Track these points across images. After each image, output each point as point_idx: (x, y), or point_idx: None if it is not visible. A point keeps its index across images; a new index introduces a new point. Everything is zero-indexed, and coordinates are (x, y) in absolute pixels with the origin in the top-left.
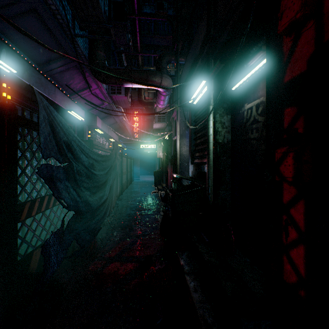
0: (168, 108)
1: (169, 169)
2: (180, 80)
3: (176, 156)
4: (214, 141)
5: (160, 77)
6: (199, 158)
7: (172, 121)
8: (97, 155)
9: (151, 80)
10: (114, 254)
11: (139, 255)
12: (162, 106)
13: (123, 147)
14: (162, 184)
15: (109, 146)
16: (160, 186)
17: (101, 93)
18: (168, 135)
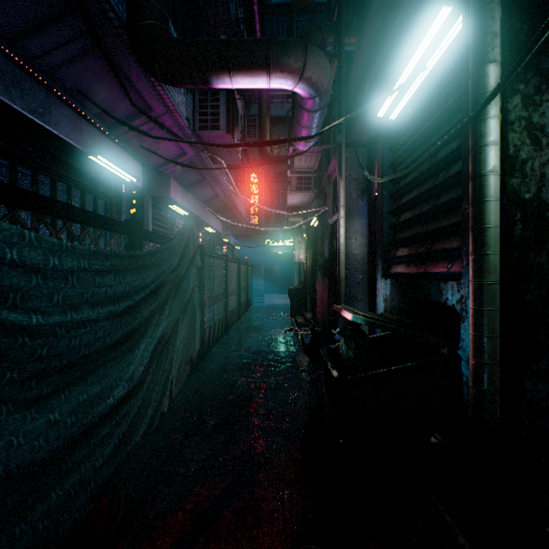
0: (318, 157)
1: (320, 286)
2: (348, 84)
3: (336, 257)
4: (503, 197)
5: (302, 52)
6: (408, 260)
7: (327, 183)
8: (58, 249)
9: (279, 61)
10: (166, 545)
11: None
12: (306, 146)
13: (234, 245)
14: (304, 314)
15: (204, 242)
16: (300, 317)
17: (175, 127)
18: (318, 217)
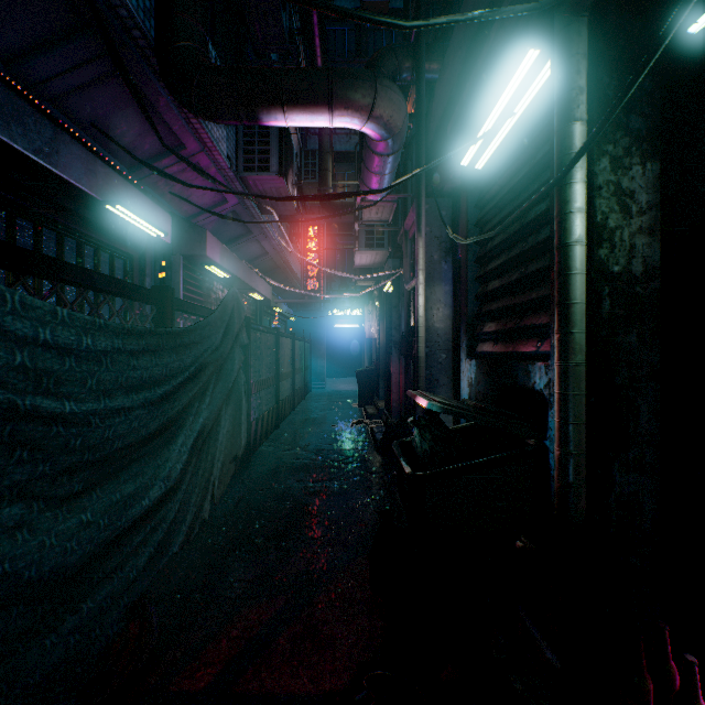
0: (392, 207)
1: (395, 368)
2: (428, 121)
3: (414, 332)
4: (590, 270)
5: (371, 86)
6: (496, 337)
7: (403, 241)
8: (91, 327)
9: (344, 97)
10: (208, 677)
11: (293, 690)
12: (377, 195)
13: (287, 315)
14: (376, 403)
15: (249, 311)
16: (371, 406)
17: (214, 169)
18: (393, 281)
